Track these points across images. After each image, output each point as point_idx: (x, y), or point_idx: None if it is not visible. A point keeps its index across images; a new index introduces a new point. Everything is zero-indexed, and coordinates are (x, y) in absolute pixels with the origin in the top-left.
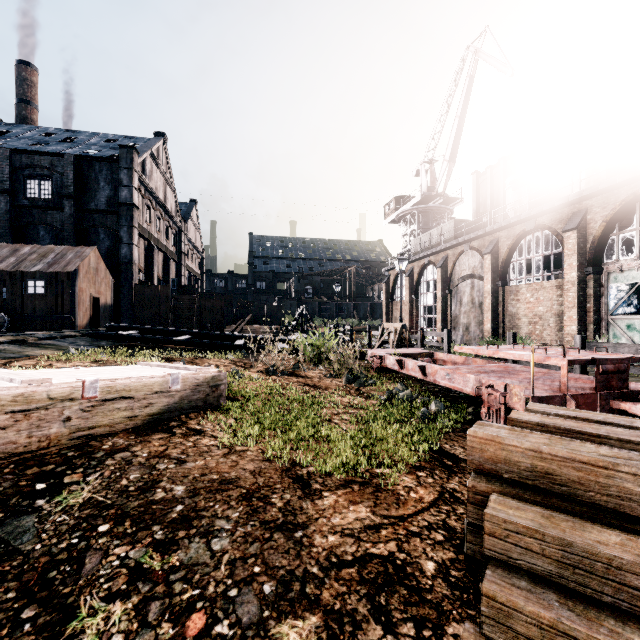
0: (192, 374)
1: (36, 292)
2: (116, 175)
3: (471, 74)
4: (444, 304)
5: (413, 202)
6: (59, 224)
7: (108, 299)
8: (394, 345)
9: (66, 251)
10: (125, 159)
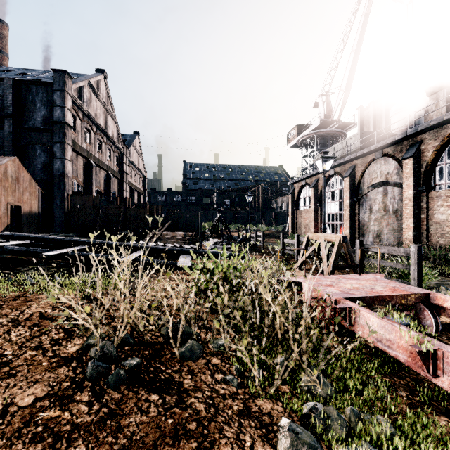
0: None
1: None
2: (51, 97)
3: (366, 12)
4: (352, 212)
5: (312, 127)
6: None
7: (34, 207)
8: (330, 265)
9: None
10: (58, 82)
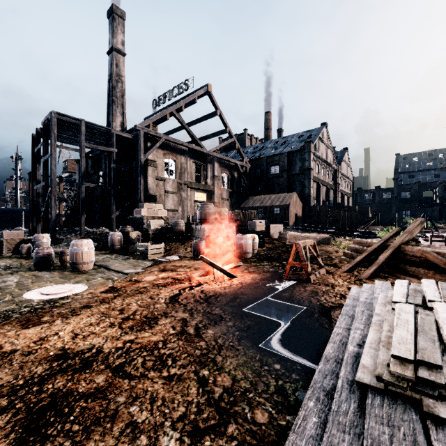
0: (322, 235)
1: (277, 213)
2: (303, 156)
3: None
4: None
5: None
6: (281, 183)
7: (300, 214)
8: None
9: (285, 195)
10: (307, 148)
